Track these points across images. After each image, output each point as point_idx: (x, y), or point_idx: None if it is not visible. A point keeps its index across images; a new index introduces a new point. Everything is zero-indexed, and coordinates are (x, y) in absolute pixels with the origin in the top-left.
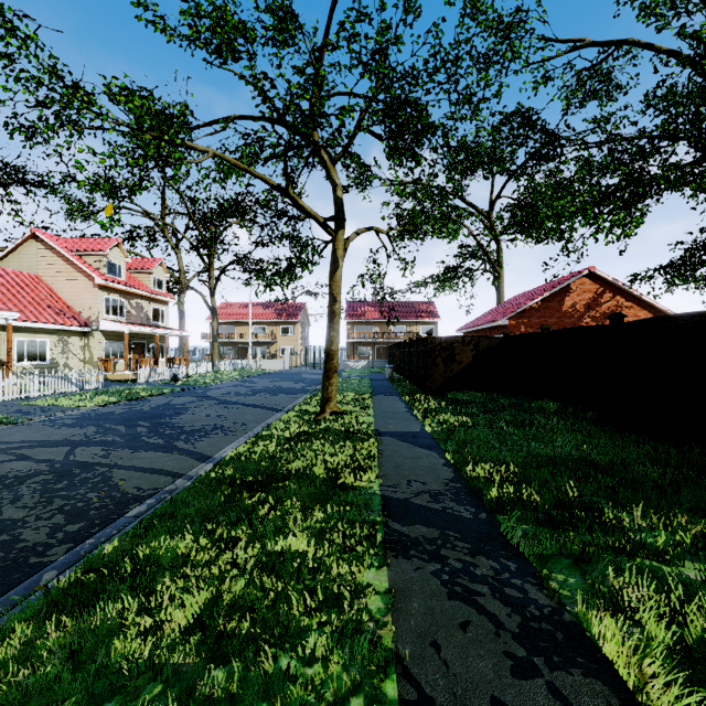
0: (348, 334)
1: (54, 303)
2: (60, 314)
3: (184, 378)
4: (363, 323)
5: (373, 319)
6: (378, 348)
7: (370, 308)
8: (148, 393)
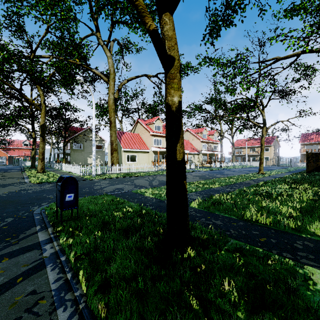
0: (300, 150)
1: (192, 147)
2: (193, 149)
3: (223, 167)
4: (311, 144)
5: (318, 141)
6: None
7: (317, 135)
8: (215, 169)
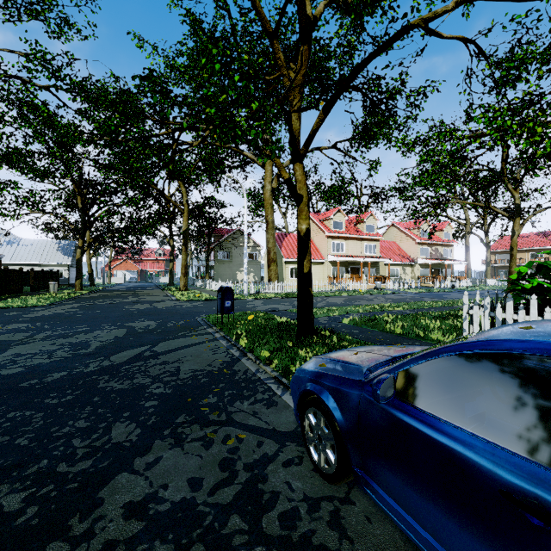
0: None
1: (400, 253)
2: (402, 257)
3: (459, 287)
4: None
5: None
6: None
7: None
8: (437, 290)
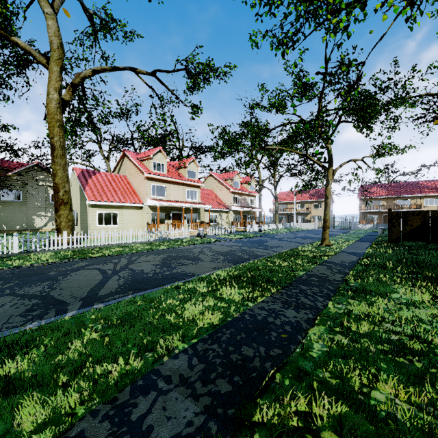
0: (359, 207)
1: (217, 200)
2: (219, 205)
3: (263, 231)
4: (372, 199)
5: (380, 196)
6: (385, 215)
7: (378, 188)
8: (252, 235)
